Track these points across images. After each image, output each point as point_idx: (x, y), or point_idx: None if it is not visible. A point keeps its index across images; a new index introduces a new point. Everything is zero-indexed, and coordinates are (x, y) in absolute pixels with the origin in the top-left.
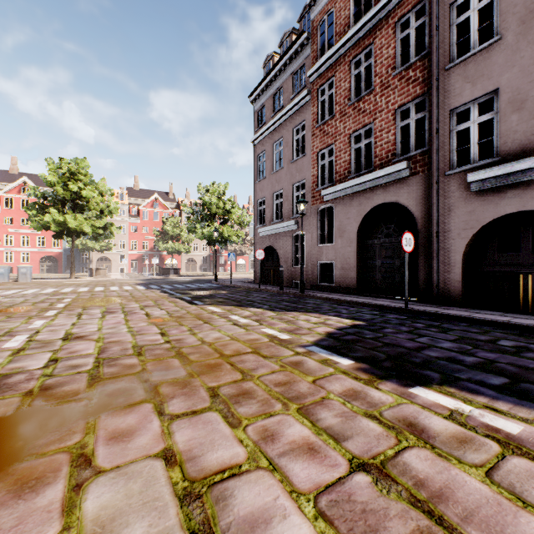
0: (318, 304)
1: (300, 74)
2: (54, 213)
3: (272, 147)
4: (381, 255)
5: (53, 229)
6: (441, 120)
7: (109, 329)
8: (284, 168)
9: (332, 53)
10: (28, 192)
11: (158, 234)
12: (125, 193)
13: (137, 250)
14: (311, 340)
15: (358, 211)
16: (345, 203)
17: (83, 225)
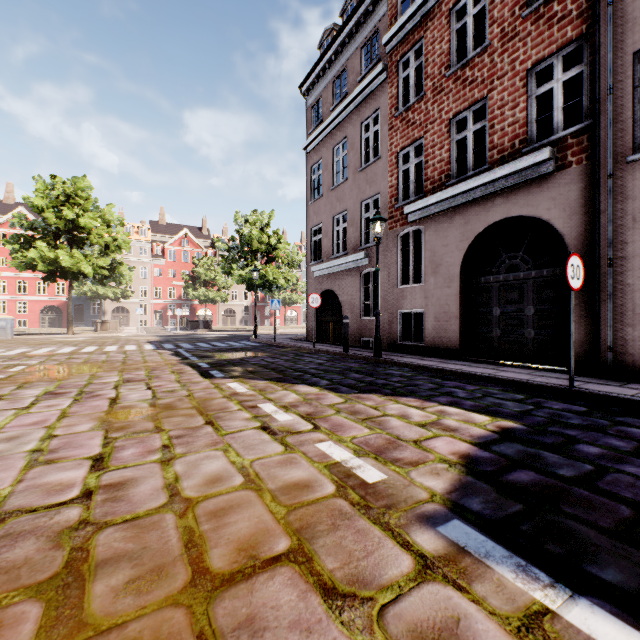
0: (408, 376)
1: (372, 45)
2: (41, 247)
3: (331, 153)
4: (501, 300)
5: (41, 269)
6: (618, 71)
7: (1, 442)
8: (349, 180)
9: (421, 2)
10: (11, 221)
11: (188, 278)
12: (147, 227)
13: (162, 299)
14: (439, 491)
15: (462, 233)
16: (440, 222)
17: (82, 264)
